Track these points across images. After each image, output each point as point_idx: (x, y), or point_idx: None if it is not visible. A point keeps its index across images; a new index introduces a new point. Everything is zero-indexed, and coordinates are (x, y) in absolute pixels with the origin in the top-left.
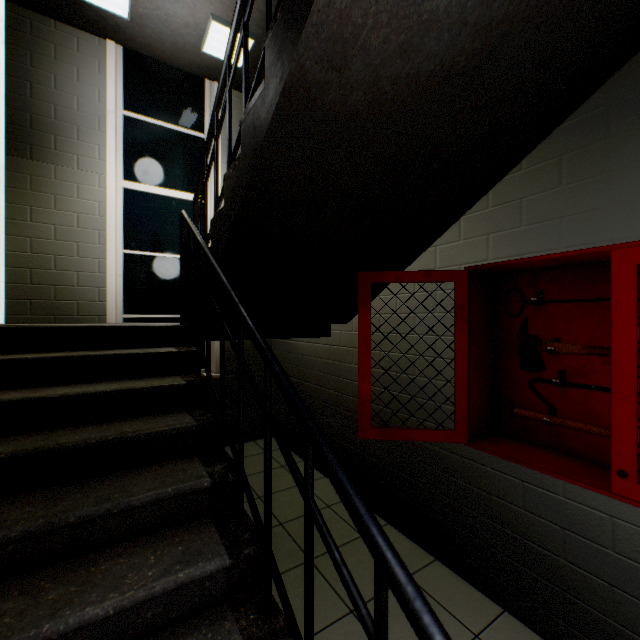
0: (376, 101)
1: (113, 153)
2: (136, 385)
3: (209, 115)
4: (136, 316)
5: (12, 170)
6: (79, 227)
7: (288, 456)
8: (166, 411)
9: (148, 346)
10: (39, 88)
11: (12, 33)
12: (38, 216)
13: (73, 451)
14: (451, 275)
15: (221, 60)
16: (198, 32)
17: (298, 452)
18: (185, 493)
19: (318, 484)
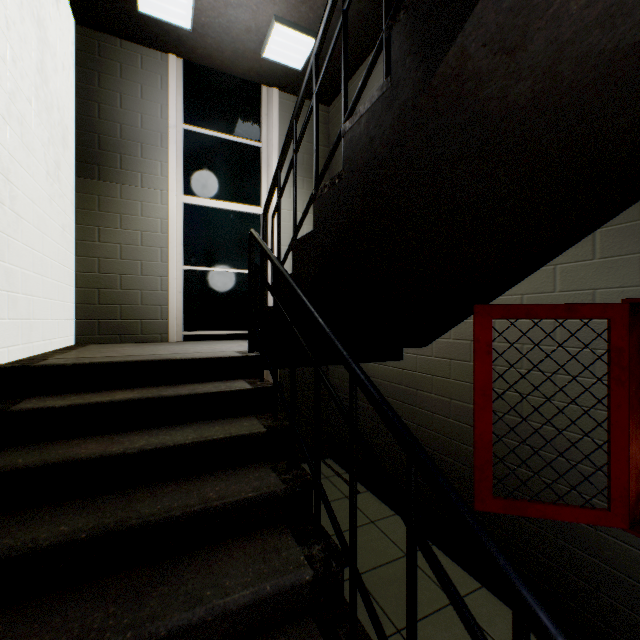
0: (545, 92)
1: (174, 168)
2: (214, 433)
3: (266, 123)
4: (195, 333)
5: (82, 191)
6: (143, 245)
7: (464, 612)
8: (245, 462)
9: (218, 379)
10: (106, 108)
11: (82, 56)
12: (105, 236)
13: (156, 527)
14: (604, 310)
15: (281, 64)
16: (259, 36)
17: (361, 480)
18: (284, 590)
19: (389, 523)
